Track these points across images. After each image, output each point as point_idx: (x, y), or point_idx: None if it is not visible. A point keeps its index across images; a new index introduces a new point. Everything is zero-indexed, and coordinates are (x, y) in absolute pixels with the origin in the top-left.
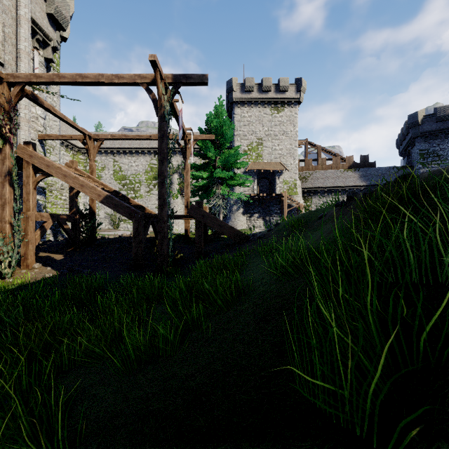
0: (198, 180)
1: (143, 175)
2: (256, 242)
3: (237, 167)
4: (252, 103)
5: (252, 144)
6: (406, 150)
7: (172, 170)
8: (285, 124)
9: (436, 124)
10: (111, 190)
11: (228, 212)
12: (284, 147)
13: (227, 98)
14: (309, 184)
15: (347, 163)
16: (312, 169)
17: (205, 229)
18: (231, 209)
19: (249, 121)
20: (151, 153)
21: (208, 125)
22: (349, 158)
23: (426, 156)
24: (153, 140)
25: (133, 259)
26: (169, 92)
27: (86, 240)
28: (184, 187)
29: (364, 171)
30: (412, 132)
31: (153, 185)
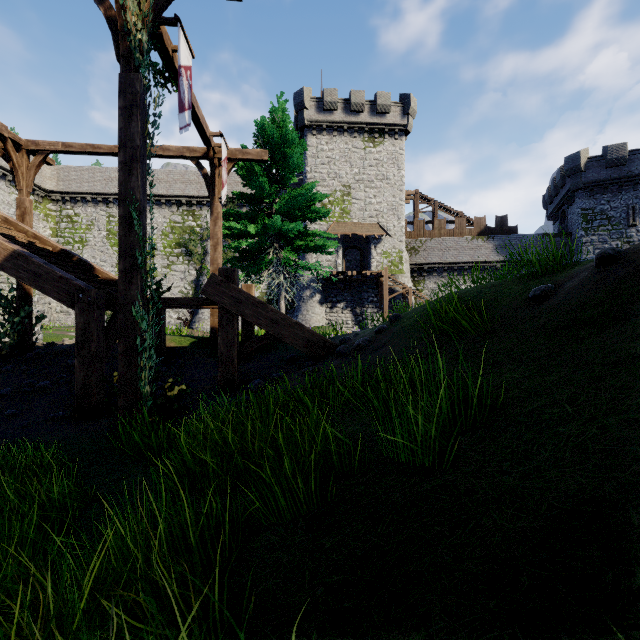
0: (239, 239)
1: (158, 239)
2: (352, 357)
3: (310, 218)
4: (335, 129)
5: (334, 194)
6: (559, 211)
7: (207, 233)
8: (385, 164)
9: (606, 171)
10: (56, 249)
11: (297, 300)
12: (384, 200)
13: (296, 121)
14: (421, 258)
15: (477, 228)
16: (425, 235)
17: (249, 328)
18: (302, 295)
19: (330, 157)
20: (172, 204)
21: (258, 142)
22: (479, 219)
23: (591, 219)
24: (176, 183)
25: (76, 397)
26: (147, 4)
27: (9, 350)
28: (211, 249)
29: (501, 240)
30: (570, 182)
31: (175, 256)
